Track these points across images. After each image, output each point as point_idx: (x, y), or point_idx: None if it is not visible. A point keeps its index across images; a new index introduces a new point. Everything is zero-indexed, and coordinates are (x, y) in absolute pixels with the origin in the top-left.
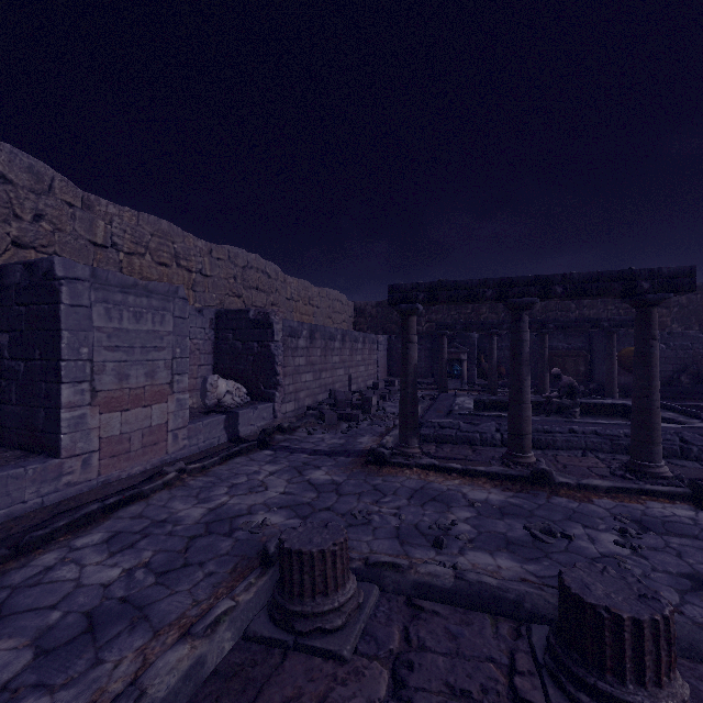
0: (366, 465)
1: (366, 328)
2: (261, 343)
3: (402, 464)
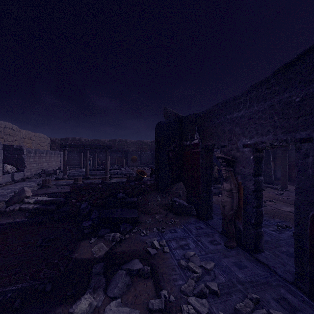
0: (54, 180)
1: (56, 148)
2: (19, 155)
3: (63, 179)
